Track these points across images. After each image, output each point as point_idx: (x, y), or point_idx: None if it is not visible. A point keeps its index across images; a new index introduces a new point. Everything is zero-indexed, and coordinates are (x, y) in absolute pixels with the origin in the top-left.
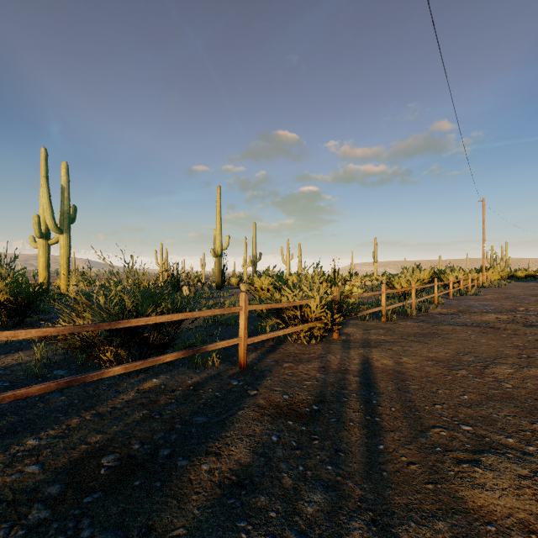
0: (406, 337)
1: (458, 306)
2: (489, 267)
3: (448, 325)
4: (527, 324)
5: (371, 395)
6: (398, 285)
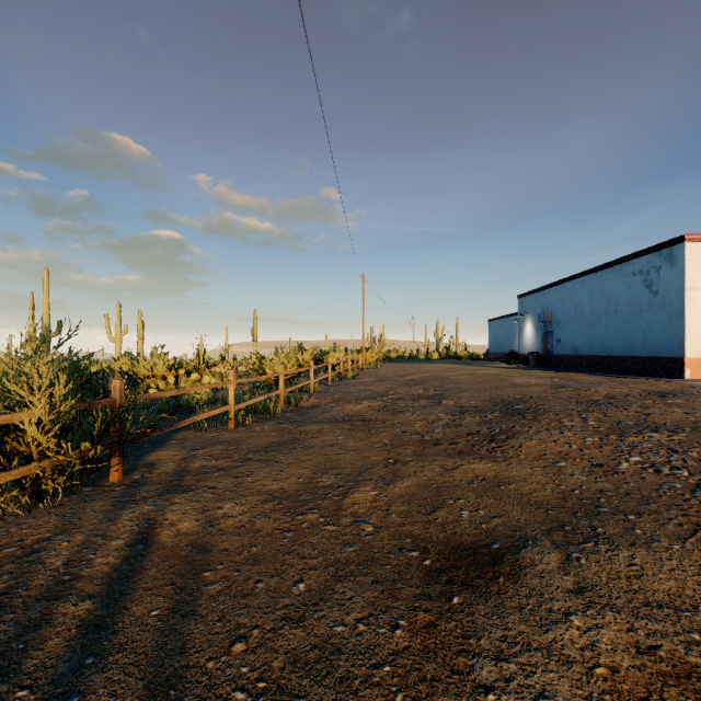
0: (252, 455)
1: (335, 394)
2: (369, 348)
3: (316, 424)
4: (396, 412)
5: (82, 672)
6: (270, 370)
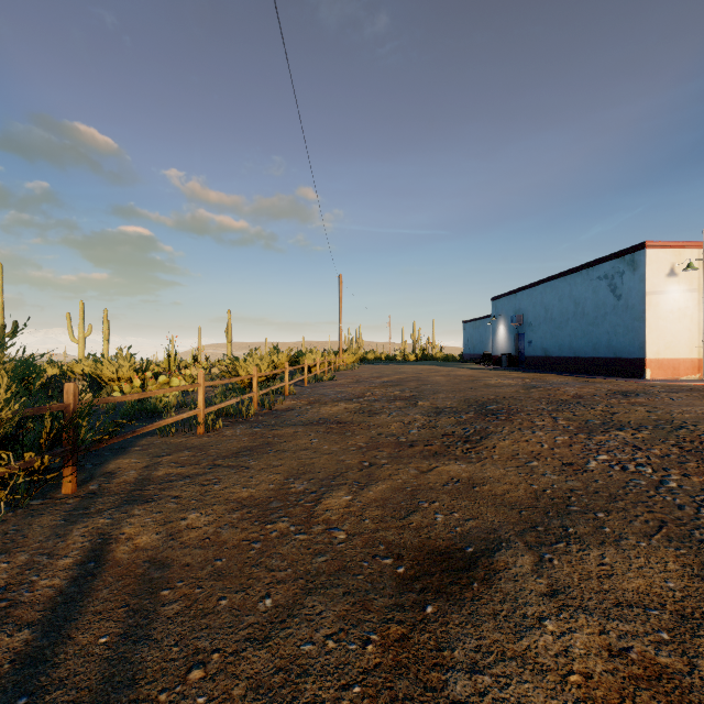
0: (221, 461)
1: (311, 396)
2: (346, 349)
3: (290, 427)
4: (372, 413)
5: None
6: (244, 372)
